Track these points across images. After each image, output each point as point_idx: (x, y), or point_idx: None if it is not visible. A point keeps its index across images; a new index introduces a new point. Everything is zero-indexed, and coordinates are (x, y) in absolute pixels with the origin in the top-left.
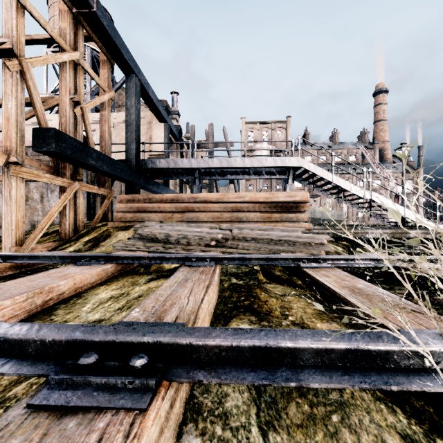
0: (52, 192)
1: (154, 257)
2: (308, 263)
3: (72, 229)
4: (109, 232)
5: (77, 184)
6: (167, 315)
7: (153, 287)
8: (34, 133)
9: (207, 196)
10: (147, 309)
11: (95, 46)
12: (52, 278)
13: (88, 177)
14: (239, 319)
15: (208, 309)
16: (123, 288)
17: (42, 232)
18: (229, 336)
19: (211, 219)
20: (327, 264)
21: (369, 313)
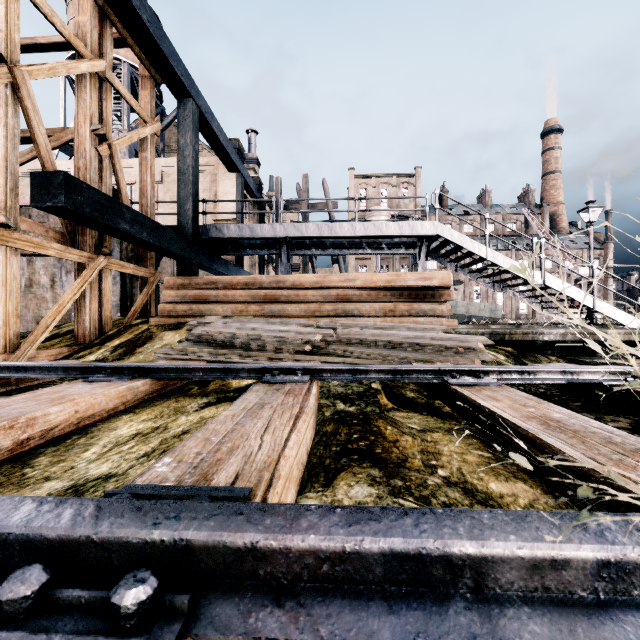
0: (69, 273)
1: (213, 368)
2: (460, 378)
3: (95, 328)
4: (150, 333)
5: (103, 260)
6: (220, 472)
7: (208, 417)
8: (33, 179)
9: (299, 279)
10: (185, 458)
11: (136, 62)
12: (39, 402)
13: (123, 252)
14: (352, 474)
15: (297, 456)
16: (159, 418)
17: (47, 332)
18: (337, 528)
19: (305, 312)
20: (491, 380)
21: (636, 477)
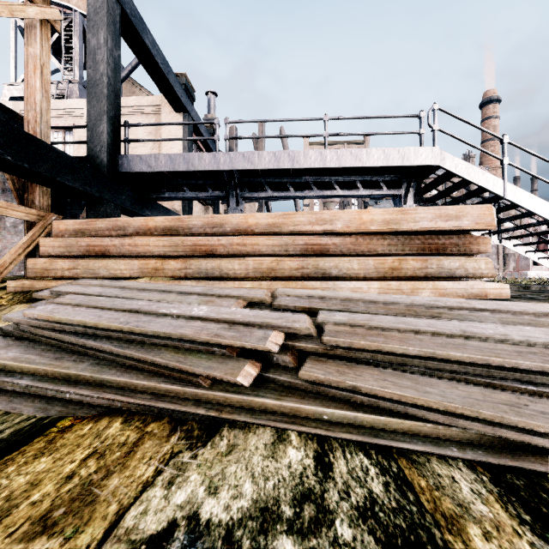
0: None
1: None
2: None
3: None
4: None
5: None
6: None
7: None
8: None
9: (245, 221)
10: None
11: None
12: None
13: None
14: None
15: None
16: None
17: None
18: None
19: (254, 272)
20: None
21: None
